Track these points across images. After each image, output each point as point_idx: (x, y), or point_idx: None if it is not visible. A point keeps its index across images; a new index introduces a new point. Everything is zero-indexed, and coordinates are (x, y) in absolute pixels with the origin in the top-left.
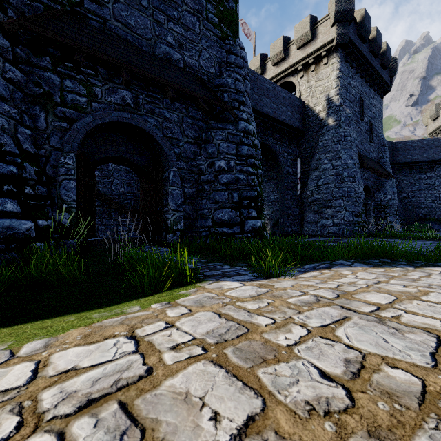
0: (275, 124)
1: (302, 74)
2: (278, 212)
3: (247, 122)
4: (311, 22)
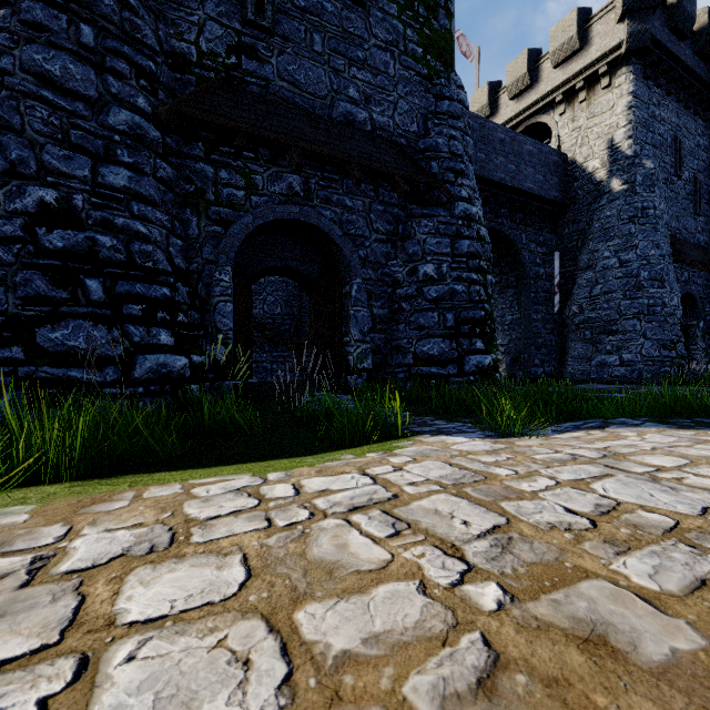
0: (515, 197)
1: (562, 108)
2: (520, 342)
3: (468, 203)
4: (578, 19)
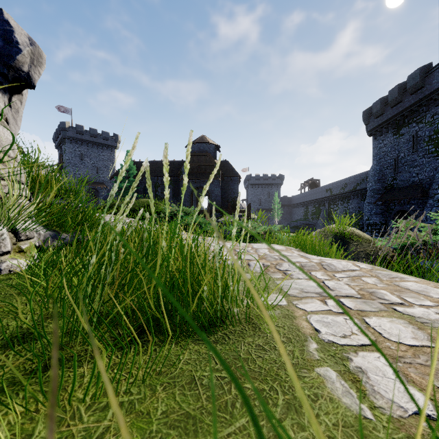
0: None
1: None
2: None
3: None
4: None
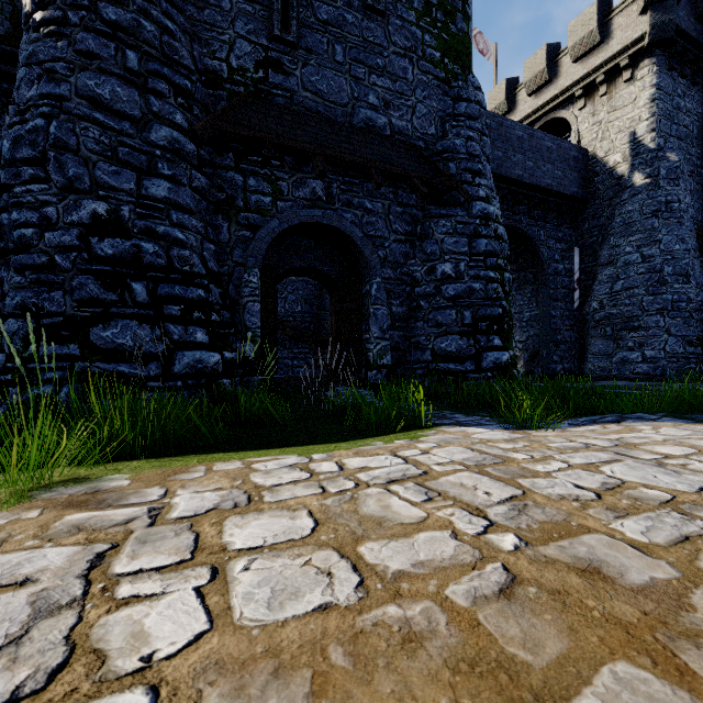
0: (533, 194)
1: (582, 102)
2: (538, 338)
3: (486, 202)
4: (599, 12)
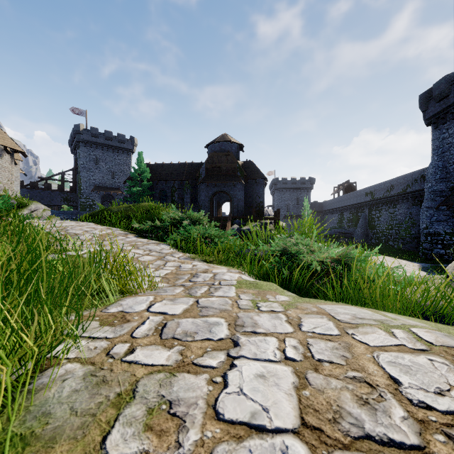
0: None
1: None
2: None
3: None
4: None
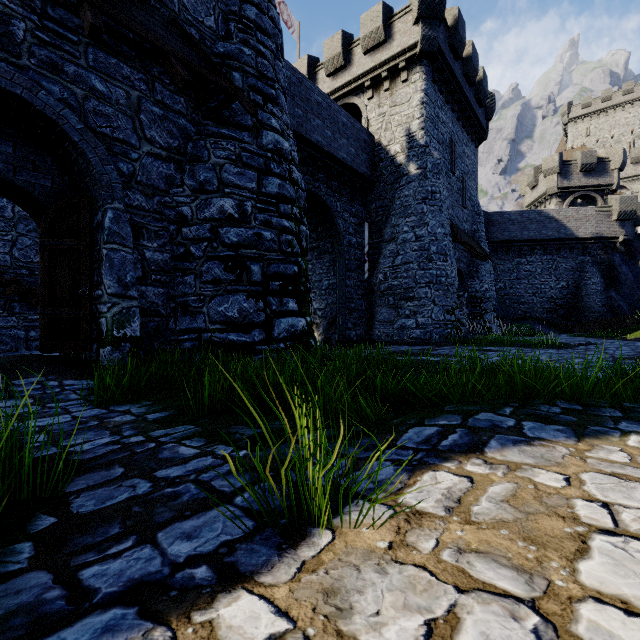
0: (331, 163)
1: (370, 93)
2: (335, 306)
3: (280, 137)
4: (384, 13)
